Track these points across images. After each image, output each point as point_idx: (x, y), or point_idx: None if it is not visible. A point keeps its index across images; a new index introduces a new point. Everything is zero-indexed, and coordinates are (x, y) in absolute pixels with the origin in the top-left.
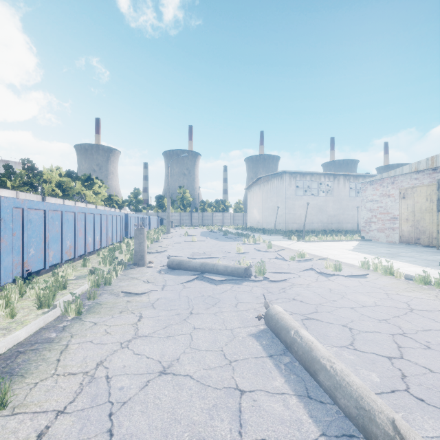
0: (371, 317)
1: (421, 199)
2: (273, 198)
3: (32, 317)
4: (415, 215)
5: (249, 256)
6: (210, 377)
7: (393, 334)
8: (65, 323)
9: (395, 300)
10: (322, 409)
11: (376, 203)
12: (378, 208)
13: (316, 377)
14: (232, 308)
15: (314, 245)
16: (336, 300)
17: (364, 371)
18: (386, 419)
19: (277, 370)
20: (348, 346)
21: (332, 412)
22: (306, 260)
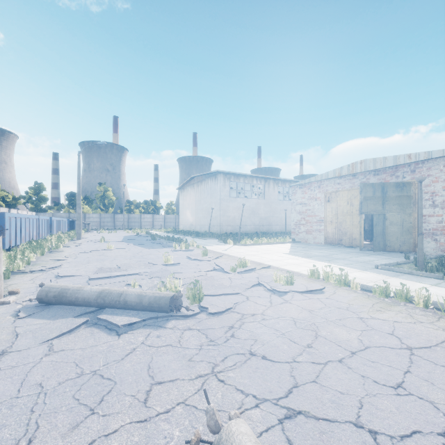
0: (379, 381)
1: (343, 202)
2: (208, 199)
3: None
4: (338, 218)
5: (180, 268)
6: None
7: (443, 433)
8: None
9: (379, 332)
10: None
11: (305, 206)
12: (307, 211)
13: None
14: (136, 411)
15: (252, 249)
16: (311, 343)
17: None
18: None
19: None
20: None
21: None
22: (250, 271)
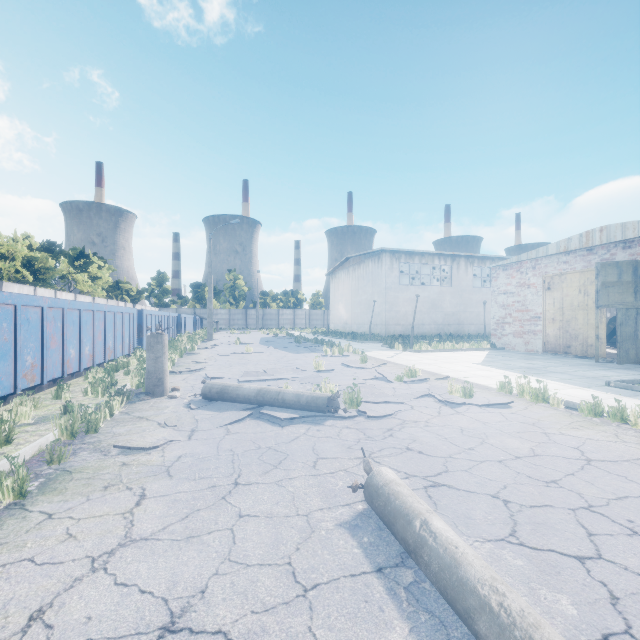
0: (533, 477)
1: (572, 290)
2: (368, 288)
3: None
4: (564, 313)
5: (333, 375)
6: (265, 632)
7: (574, 509)
8: None
9: (561, 445)
10: None
11: (511, 297)
12: (514, 303)
13: (471, 623)
14: (308, 470)
15: (428, 357)
16: (474, 447)
17: (545, 593)
18: None
19: (393, 604)
20: (509, 539)
21: None
22: (420, 381)
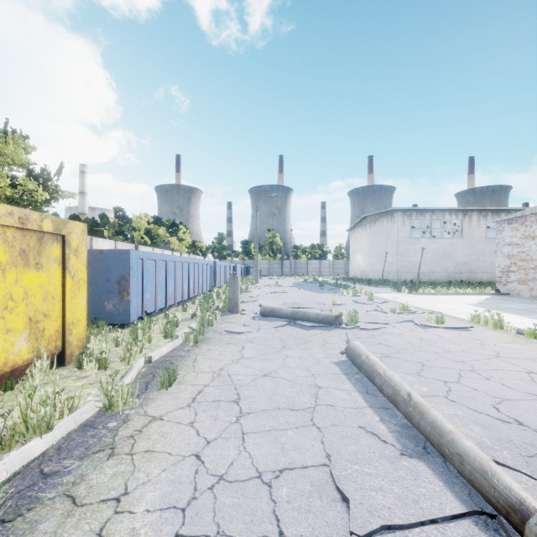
0: (450, 359)
1: None
2: (382, 242)
3: (163, 343)
4: None
5: (344, 307)
6: (298, 380)
7: (462, 370)
8: (188, 348)
9: (486, 349)
10: (374, 398)
11: (516, 248)
12: (519, 254)
13: (374, 381)
14: (320, 346)
15: (427, 299)
16: (423, 346)
17: (417, 386)
18: (405, 392)
19: (348, 381)
20: (414, 374)
21: (380, 400)
22: (409, 313)
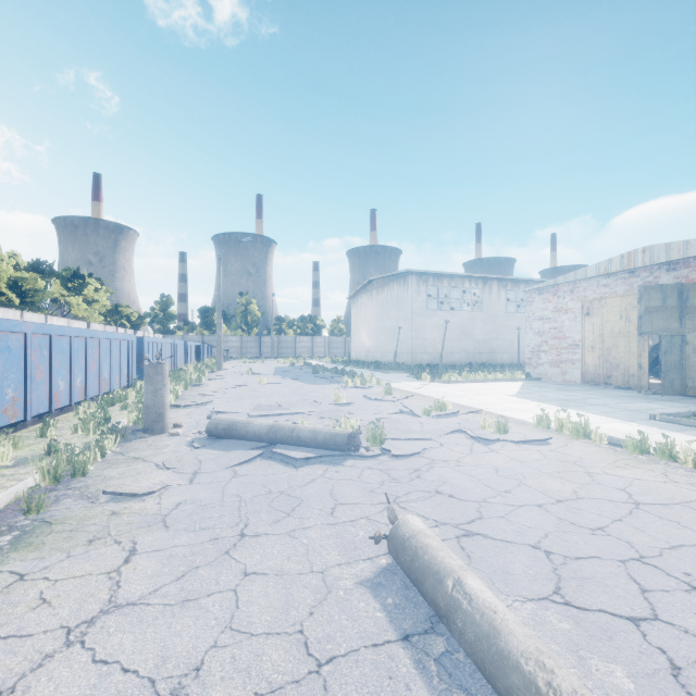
0: (577, 523)
1: (612, 316)
2: (393, 313)
3: None
4: (604, 341)
5: (355, 408)
6: None
7: (624, 560)
8: None
9: (606, 486)
10: None
11: (548, 323)
12: (551, 330)
13: None
14: (325, 518)
15: (458, 389)
16: (510, 490)
17: (597, 663)
18: None
19: (422, 681)
20: (554, 598)
21: None
22: (450, 415)
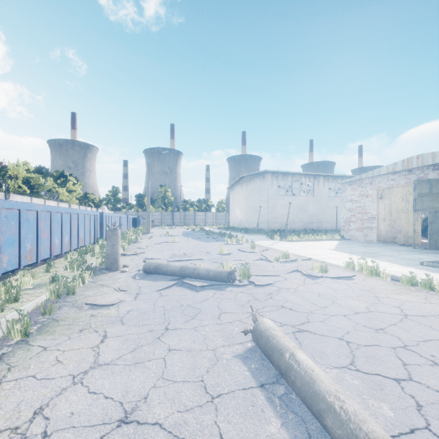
0: (367, 326)
1: (397, 199)
2: (256, 197)
3: None
4: (392, 215)
5: (232, 257)
6: (186, 424)
7: (394, 347)
8: (5, 349)
9: (387, 305)
10: None
11: (355, 203)
12: (357, 208)
13: (322, 420)
14: (215, 320)
15: (297, 245)
16: (327, 306)
17: (373, 402)
18: None
19: (271, 408)
20: (350, 367)
21: None
22: (291, 261)
